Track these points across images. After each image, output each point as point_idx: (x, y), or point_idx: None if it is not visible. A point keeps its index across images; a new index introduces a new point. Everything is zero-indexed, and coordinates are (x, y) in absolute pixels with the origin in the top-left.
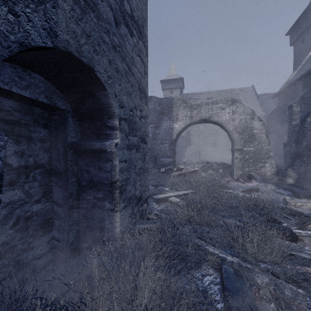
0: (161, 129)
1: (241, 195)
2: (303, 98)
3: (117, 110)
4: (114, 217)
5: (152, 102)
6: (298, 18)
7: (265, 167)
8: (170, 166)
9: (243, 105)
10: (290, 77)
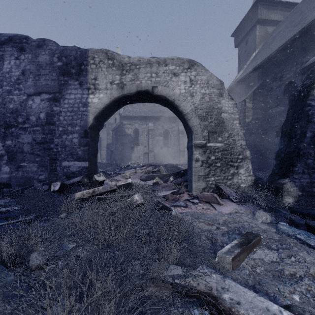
0: (64, 103)
1: (256, 314)
2: (255, 94)
3: None
4: None
5: (46, 50)
6: (243, 19)
7: (239, 175)
8: (78, 178)
9: (206, 70)
10: (237, 75)
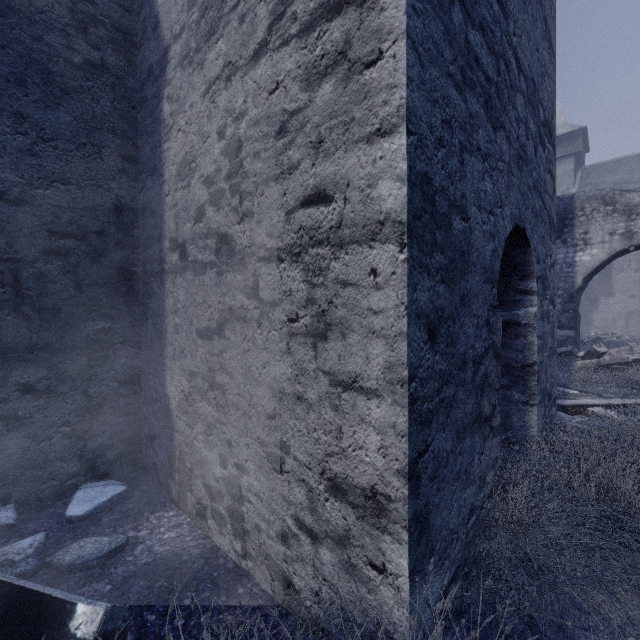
0: None
1: None
2: None
3: (535, 268)
4: (527, 413)
5: None
6: None
7: None
8: (567, 348)
9: None
10: None
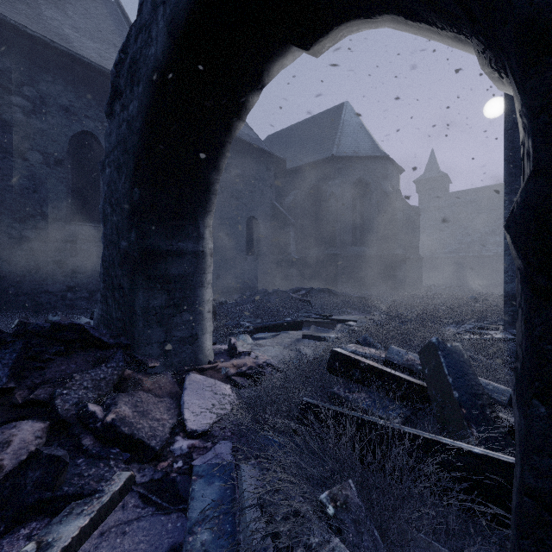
0: None
1: None
2: None
3: None
4: None
5: None
6: None
7: None
8: None
9: None
10: None
